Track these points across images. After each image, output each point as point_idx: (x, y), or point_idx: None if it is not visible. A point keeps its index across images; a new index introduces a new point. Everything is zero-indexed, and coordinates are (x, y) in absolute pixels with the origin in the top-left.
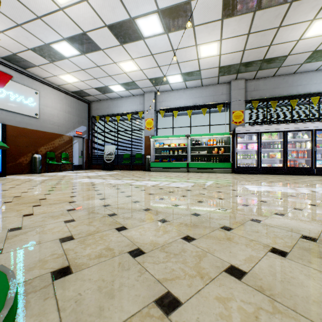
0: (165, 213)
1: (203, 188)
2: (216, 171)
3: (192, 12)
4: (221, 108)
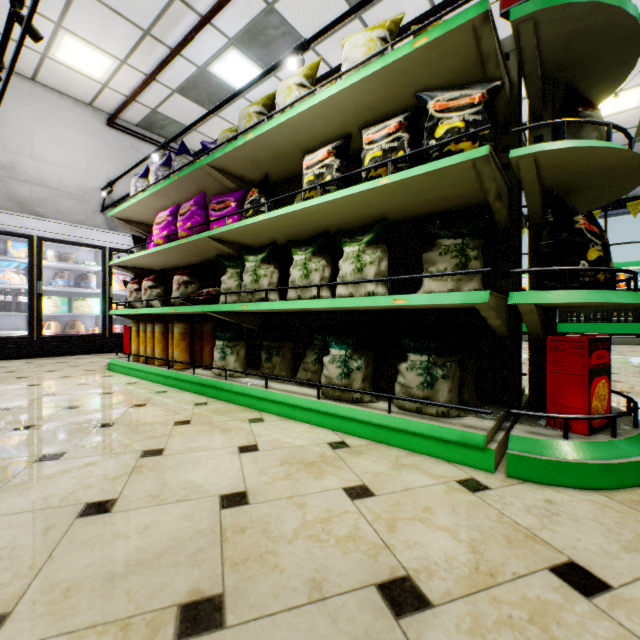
0: (613, 386)
1: (634, 366)
2: (626, 340)
3: (626, 84)
4: (637, 207)
